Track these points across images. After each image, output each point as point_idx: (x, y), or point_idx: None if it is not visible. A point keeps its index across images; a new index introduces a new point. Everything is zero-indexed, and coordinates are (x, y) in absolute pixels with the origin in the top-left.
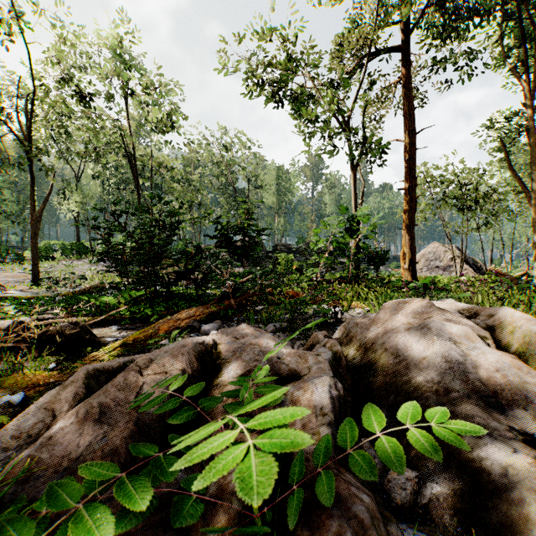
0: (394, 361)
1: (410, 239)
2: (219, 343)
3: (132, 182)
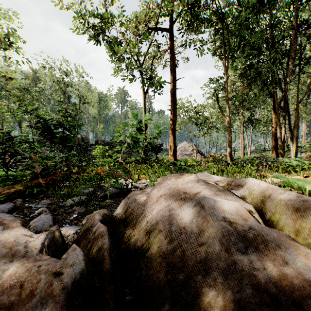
0: (168, 248)
1: (174, 138)
2: None
3: None
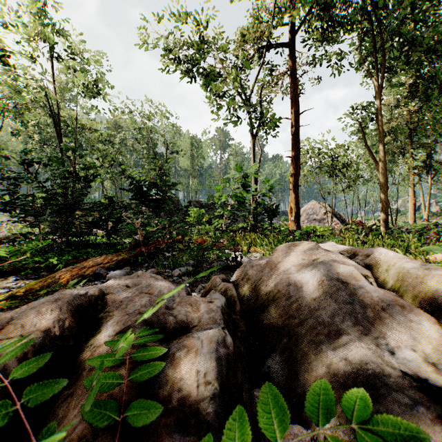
0: (286, 302)
1: (296, 197)
2: (107, 293)
3: (56, 141)
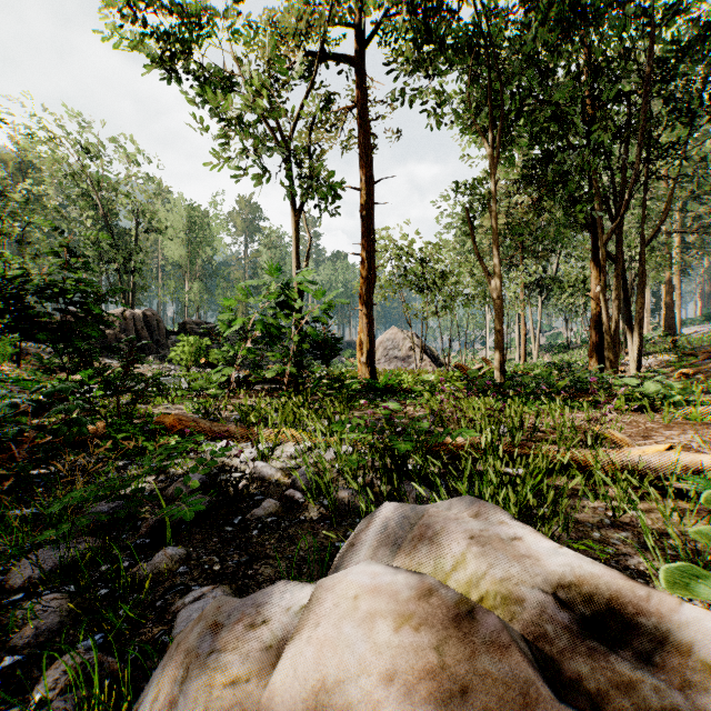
0: None
1: (369, 323)
2: None
3: None
